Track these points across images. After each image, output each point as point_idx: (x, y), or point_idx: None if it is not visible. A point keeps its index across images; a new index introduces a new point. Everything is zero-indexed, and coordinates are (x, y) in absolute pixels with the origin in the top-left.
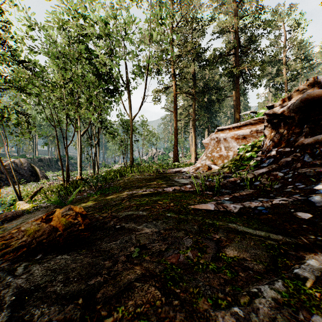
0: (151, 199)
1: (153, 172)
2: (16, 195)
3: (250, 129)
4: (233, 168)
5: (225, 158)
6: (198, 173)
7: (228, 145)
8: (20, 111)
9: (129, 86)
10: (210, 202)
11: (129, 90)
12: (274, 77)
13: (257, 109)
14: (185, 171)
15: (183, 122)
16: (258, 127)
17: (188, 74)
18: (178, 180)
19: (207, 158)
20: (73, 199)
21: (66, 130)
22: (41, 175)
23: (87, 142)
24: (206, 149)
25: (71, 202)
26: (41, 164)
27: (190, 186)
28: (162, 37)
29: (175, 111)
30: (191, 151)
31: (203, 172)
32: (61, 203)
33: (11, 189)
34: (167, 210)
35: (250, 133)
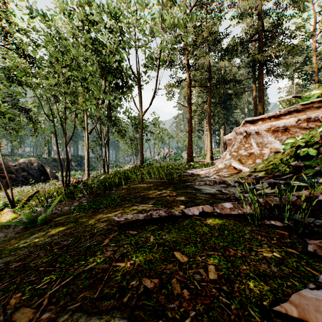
0: (159, 242)
1: (165, 174)
2: (8, 200)
3: (297, 117)
4: (273, 171)
5: (257, 157)
6: (222, 176)
7: (261, 140)
8: (21, 107)
9: (139, 79)
10: (308, 265)
11: (138, 83)
12: (302, 67)
13: (302, 93)
14: (205, 174)
15: (197, 119)
16: (309, 114)
17: (203, 66)
18: (200, 187)
19: (231, 157)
20: (57, 213)
21: (65, 125)
22: (50, 175)
23: (97, 141)
24: (229, 146)
25: (44, 220)
26: (55, 164)
27: (231, 205)
28: (175, 22)
29: (190, 107)
30: (205, 150)
31: (227, 175)
32: (26, 223)
33: (16, 191)
34: (210, 320)
35: (296, 122)
